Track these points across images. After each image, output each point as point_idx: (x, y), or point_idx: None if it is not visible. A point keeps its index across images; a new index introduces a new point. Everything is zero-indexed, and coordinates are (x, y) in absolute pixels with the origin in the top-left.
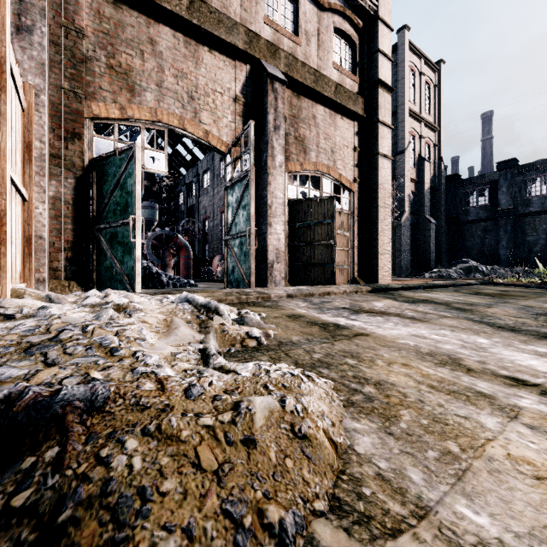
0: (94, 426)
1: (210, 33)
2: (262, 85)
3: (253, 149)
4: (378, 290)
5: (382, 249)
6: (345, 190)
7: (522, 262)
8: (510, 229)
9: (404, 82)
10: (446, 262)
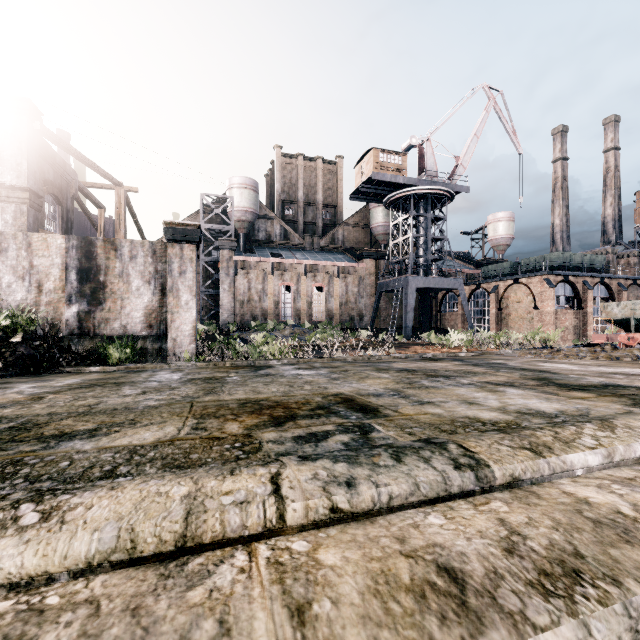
0: None
1: None
2: None
3: None
4: None
5: None
6: None
7: None
8: None
9: None
10: None
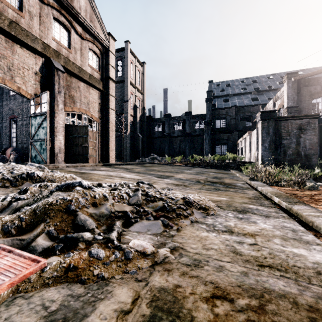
0: (42, 176)
1: (22, 40)
2: (52, 70)
3: (48, 103)
4: (106, 165)
5: (111, 149)
6: (94, 121)
7: (172, 156)
8: (169, 142)
9: (128, 68)
10: (146, 155)
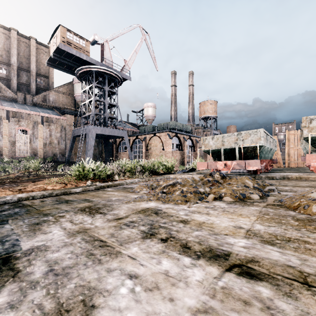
0: None
1: None
2: None
3: None
4: None
5: None
6: None
7: None
8: None
9: None
10: None
